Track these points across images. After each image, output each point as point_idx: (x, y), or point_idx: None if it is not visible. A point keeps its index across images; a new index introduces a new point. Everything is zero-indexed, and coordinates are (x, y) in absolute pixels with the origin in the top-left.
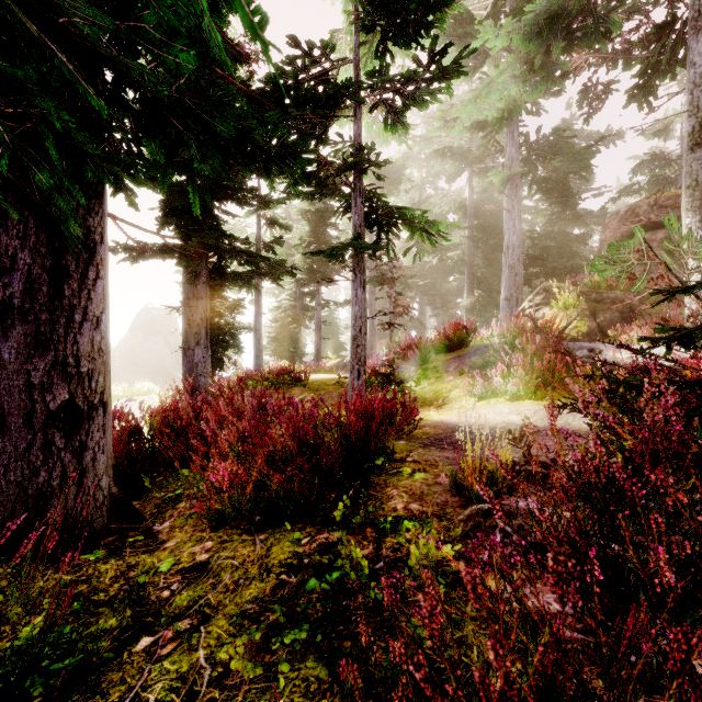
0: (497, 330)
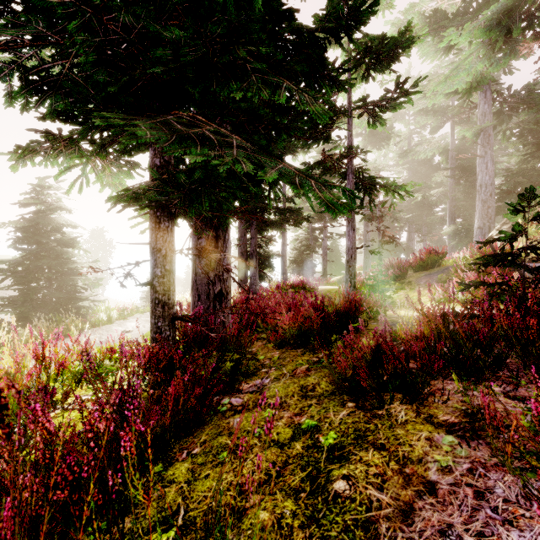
0: (467, 253)
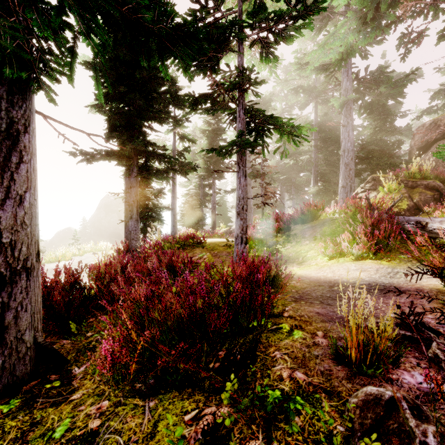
0: (337, 208)
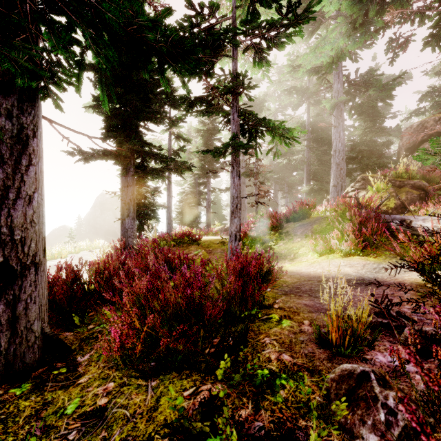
0: (329, 207)
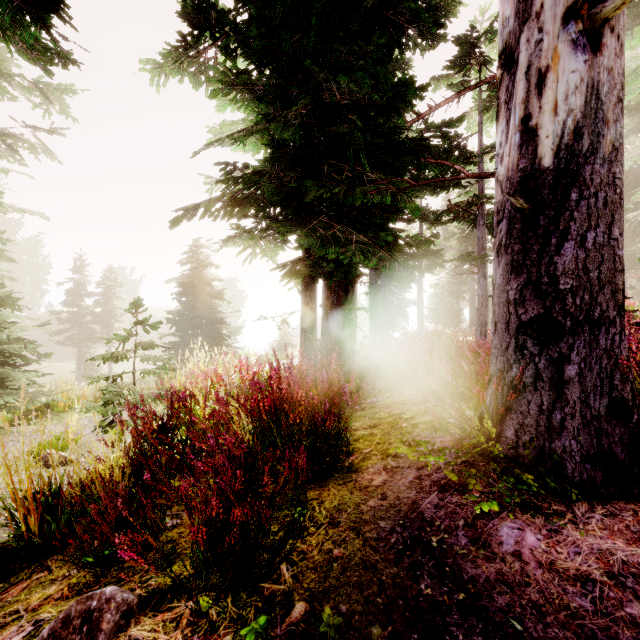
0: None
